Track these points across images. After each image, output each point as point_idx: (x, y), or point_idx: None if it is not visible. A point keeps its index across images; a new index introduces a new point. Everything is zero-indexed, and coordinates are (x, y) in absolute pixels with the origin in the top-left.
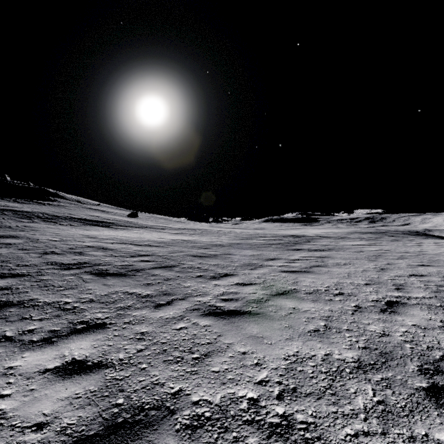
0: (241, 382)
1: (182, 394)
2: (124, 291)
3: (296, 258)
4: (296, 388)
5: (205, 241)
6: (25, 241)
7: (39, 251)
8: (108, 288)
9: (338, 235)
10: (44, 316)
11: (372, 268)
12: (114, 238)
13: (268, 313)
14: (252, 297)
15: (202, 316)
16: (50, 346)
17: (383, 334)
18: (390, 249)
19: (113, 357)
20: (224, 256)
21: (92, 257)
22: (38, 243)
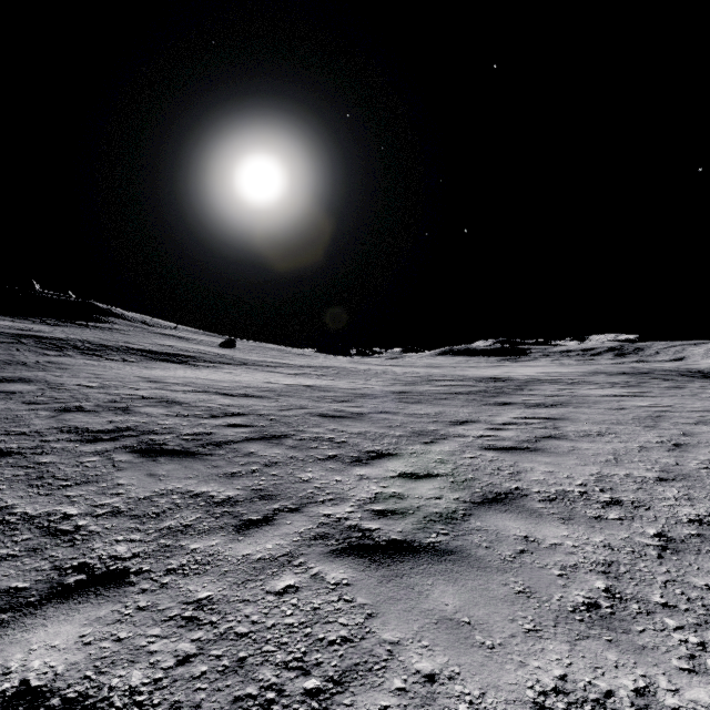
0: None
1: None
2: (184, 490)
3: (506, 420)
4: None
5: (343, 388)
6: (40, 387)
7: (56, 406)
8: (155, 484)
9: (569, 378)
10: (10, 549)
11: (655, 442)
12: (190, 382)
13: (474, 550)
14: (434, 509)
15: (332, 556)
16: None
17: None
18: (673, 404)
19: (116, 681)
20: (376, 416)
21: (144, 417)
22: (60, 392)
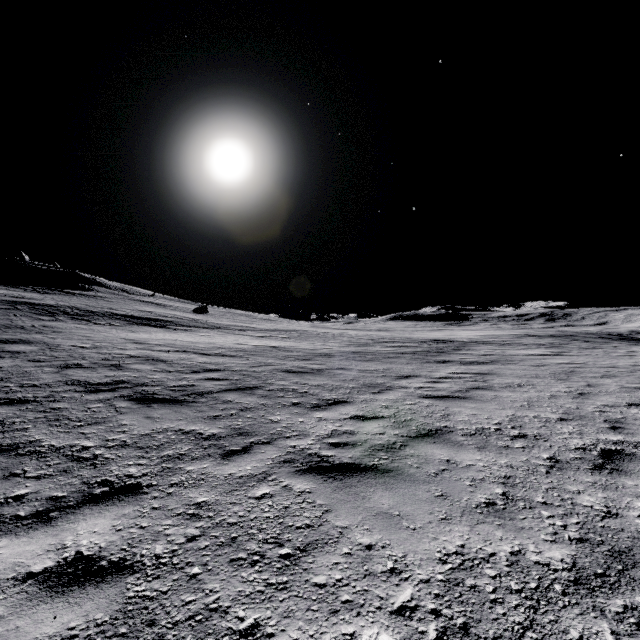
0: (365, 610)
1: (258, 634)
2: (177, 429)
3: (443, 375)
4: (468, 626)
5: (305, 349)
6: (40, 347)
7: (57, 363)
8: (152, 424)
9: (502, 340)
10: (46, 470)
11: (564, 392)
12: (170, 343)
13: (407, 469)
14: (378, 441)
15: (297, 474)
16: (45, 527)
17: (608, 512)
18: (586, 361)
19: (145, 551)
20: (333, 371)
21: (135, 372)
22: (59, 352)
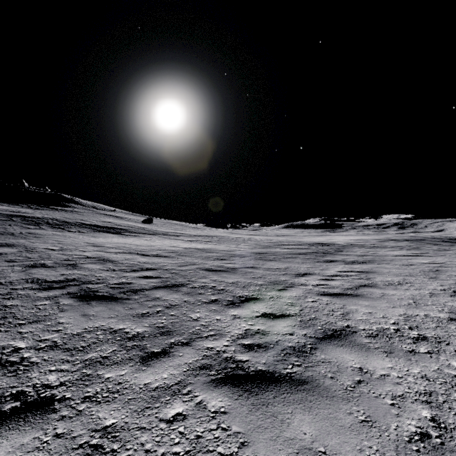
0: None
1: None
2: (106, 327)
3: (333, 273)
4: None
5: (222, 250)
6: (19, 250)
7: (27, 263)
8: (86, 322)
9: (371, 243)
10: None
11: (440, 290)
12: (120, 246)
13: (321, 380)
14: (288, 343)
15: (212, 385)
16: None
17: None
18: (444, 261)
19: None
20: (244, 270)
21: (86, 271)
22: (32, 253)
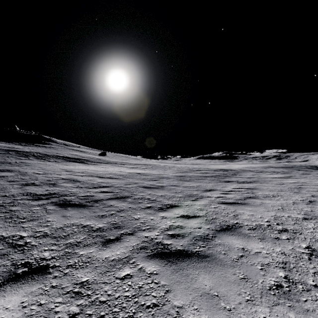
0: None
1: None
2: (79, 224)
3: (229, 189)
4: None
5: (154, 174)
6: (16, 174)
7: (22, 183)
8: (65, 220)
9: (256, 169)
10: None
11: (300, 200)
12: (85, 171)
13: (218, 255)
14: (198, 233)
15: (148, 258)
16: None
17: None
18: (306, 181)
19: None
20: (169, 187)
21: (62, 188)
22: (25, 176)
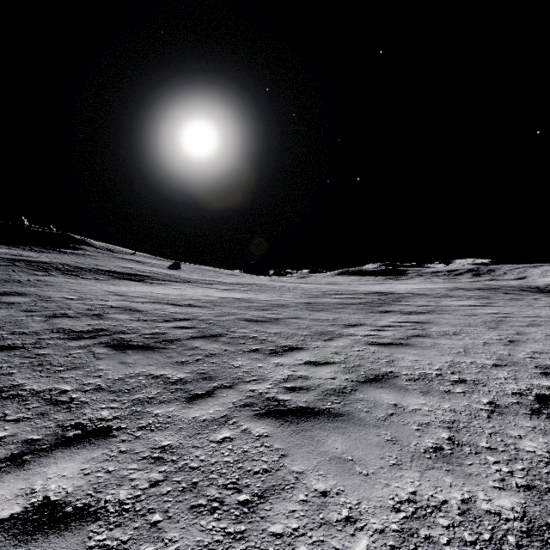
0: None
1: None
2: (147, 373)
3: (386, 324)
4: None
5: (264, 300)
6: (33, 299)
7: (46, 313)
8: (126, 369)
9: (436, 292)
10: (24, 413)
11: (495, 339)
12: (147, 295)
13: (357, 413)
14: (330, 386)
15: (256, 418)
16: (18, 471)
17: None
18: (512, 311)
19: (109, 497)
20: (288, 320)
21: (114, 321)
22: (49, 303)
